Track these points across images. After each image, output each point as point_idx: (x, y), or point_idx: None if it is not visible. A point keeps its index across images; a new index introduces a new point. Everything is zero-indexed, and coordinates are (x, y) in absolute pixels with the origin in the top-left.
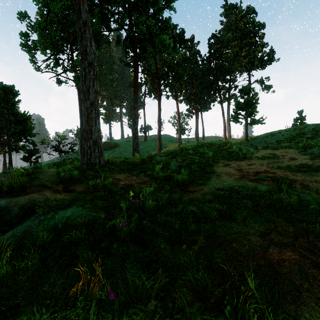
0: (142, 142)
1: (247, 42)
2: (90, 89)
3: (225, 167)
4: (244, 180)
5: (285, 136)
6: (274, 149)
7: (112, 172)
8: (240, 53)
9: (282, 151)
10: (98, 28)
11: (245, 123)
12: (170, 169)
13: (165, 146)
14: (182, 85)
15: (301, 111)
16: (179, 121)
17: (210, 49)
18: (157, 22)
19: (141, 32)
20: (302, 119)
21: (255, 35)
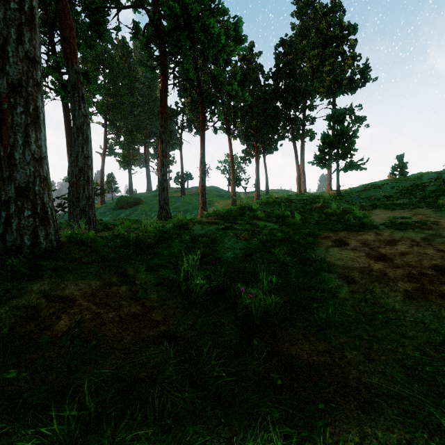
0: (177, 197)
1: (332, 51)
2: (8, 48)
3: (342, 248)
4: (444, 303)
5: (396, 189)
6: (391, 209)
7: (64, 272)
8: (322, 68)
9: (412, 213)
10: (98, 3)
11: (336, 168)
12: (223, 257)
13: (211, 203)
14: (237, 113)
15: (401, 156)
16: (232, 166)
17: (277, 62)
18: (198, 3)
19: (171, 12)
20: (403, 167)
21: (343, 42)
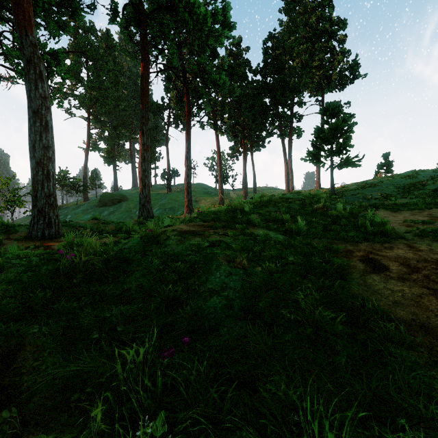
0: (164, 194)
1: (322, 46)
2: None
3: (384, 277)
4: None
5: (392, 188)
6: (396, 209)
7: None
8: (311, 64)
9: (426, 216)
10: None
11: (331, 165)
12: (207, 306)
13: (198, 200)
14: (224, 108)
15: (387, 154)
16: (219, 162)
17: (265, 57)
18: None
19: None
20: (389, 165)
21: (333, 37)
